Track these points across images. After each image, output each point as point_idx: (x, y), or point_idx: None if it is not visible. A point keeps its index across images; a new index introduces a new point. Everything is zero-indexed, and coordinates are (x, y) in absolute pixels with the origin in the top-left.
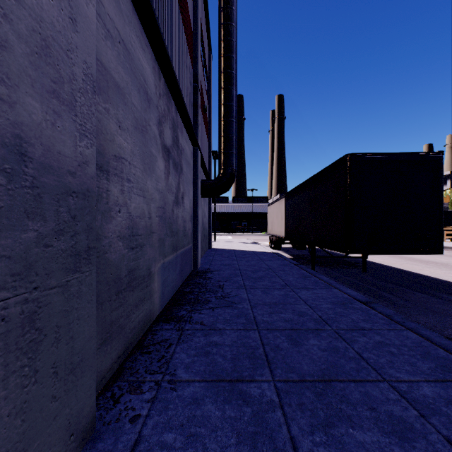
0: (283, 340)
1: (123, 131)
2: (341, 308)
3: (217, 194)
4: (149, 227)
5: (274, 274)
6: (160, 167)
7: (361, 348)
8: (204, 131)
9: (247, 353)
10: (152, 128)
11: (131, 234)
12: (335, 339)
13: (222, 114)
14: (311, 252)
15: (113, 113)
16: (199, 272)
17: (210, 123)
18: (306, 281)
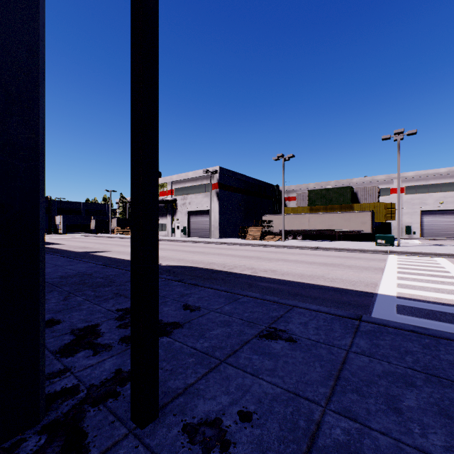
0: None
1: None
2: None
3: None
4: None
5: None
6: None
7: None
8: None
9: None
10: None
11: None
12: None
13: None
14: None
15: None
16: None
17: None
18: None
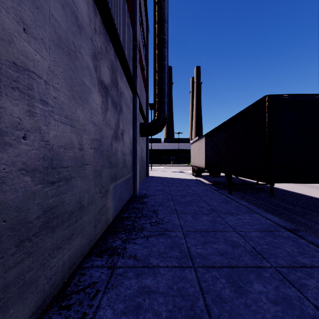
0: (224, 285)
1: (34, 39)
2: (270, 236)
3: (153, 134)
4: (80, 158)
5: (200, 199)
6: (96, 101)
7: (318, 299)
8: (142, 85)
9: (185, 308)
10: (85, 58)
11: (48, 166)
12: (280, 282)
13: (157, 70)
14: (229, 180)
15: (9, 4)
16: (137, 197)
17: (147, 81)
18: (228, 206)
